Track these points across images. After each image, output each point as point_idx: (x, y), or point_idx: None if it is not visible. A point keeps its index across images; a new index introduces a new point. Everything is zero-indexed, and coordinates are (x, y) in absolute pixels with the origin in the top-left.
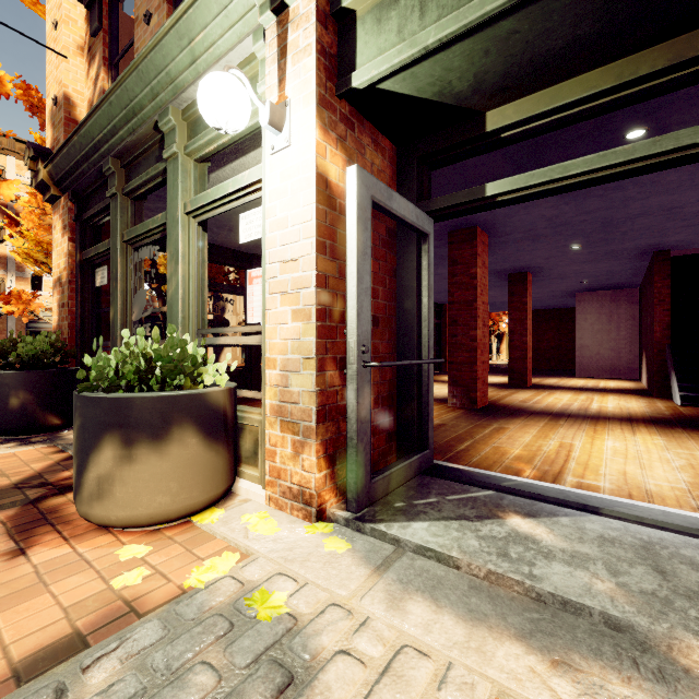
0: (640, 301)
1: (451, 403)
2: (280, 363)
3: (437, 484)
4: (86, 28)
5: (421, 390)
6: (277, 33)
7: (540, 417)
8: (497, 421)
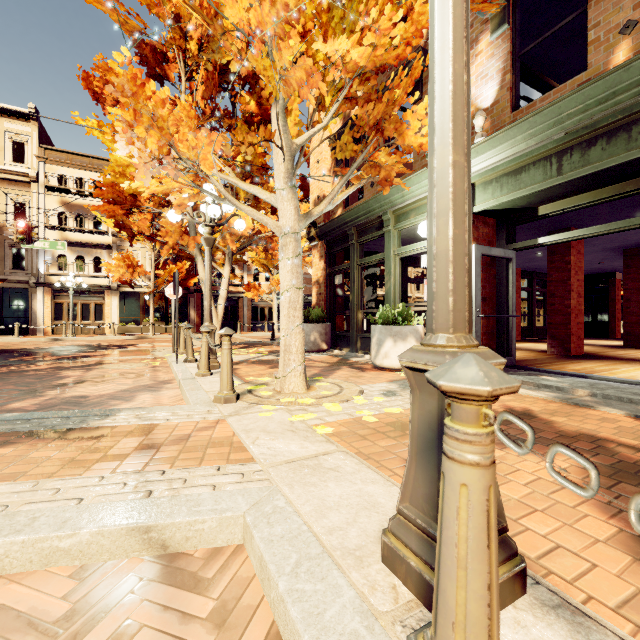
0: None
1: (550, 352)
2: None
3: (514, 370)
4: (332, 161)
5: (508, 330)
6: None
7: (618, 360)
8: (579, 360)
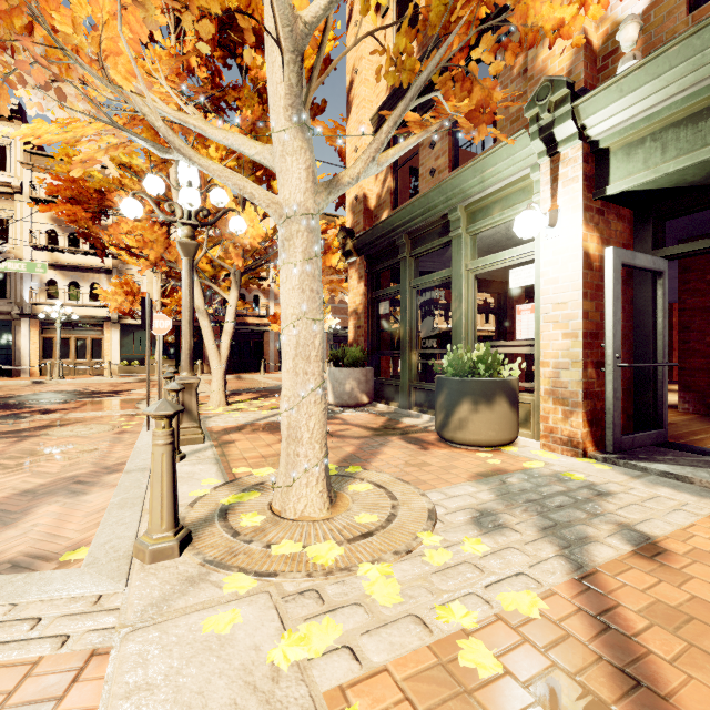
0: None
1: (682, 408)
2: (552, 364)
3: (672, 452)
4: None
5: (655, 386)
6: (550, 167)
7: None
8: None
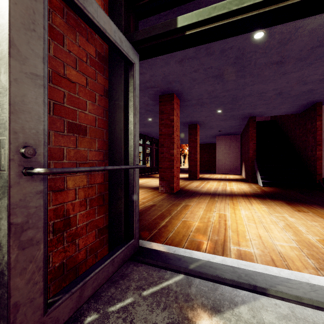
0: (241, 140)
1: (160, 190)
2: None
3: (138, 272)
4: None
5: (128, 190)
6: None
7: (205, 196)
8: (184, 200)
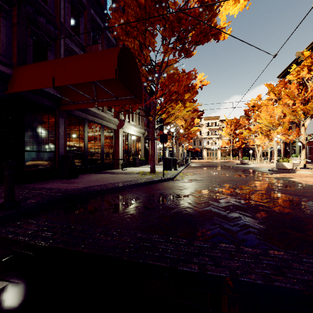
0: None
1: None
2: None
3: None
4: None
5: None
6: None
7: None
8: None
